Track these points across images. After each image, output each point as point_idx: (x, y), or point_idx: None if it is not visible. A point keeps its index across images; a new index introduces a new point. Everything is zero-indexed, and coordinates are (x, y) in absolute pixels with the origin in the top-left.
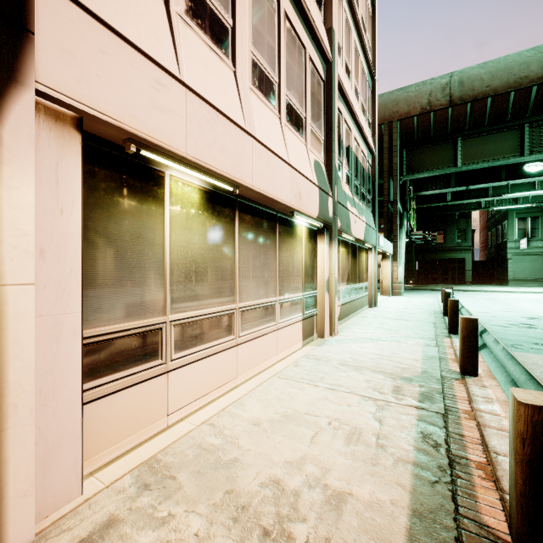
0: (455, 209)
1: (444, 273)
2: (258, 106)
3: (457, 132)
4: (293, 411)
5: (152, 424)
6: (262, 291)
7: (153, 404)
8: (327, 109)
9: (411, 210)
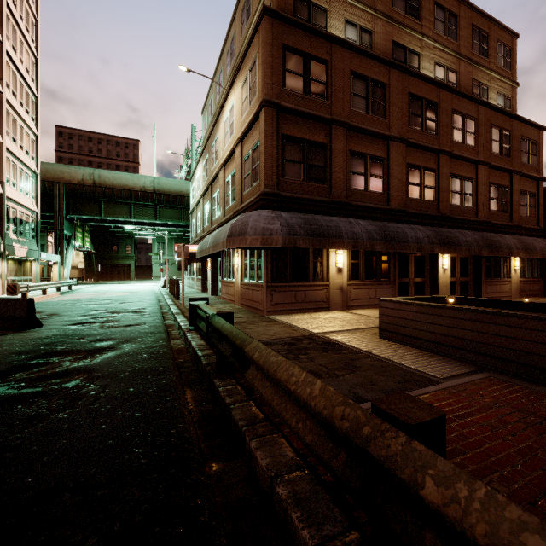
0: (122, 232)
1: (118, 273)
2: None
3: (101, 198)
4: None
5: None
6: None
7: None
8: (1, 211)
9: (77, 235)
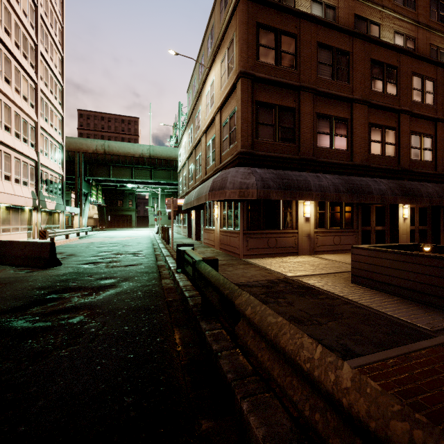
0: (126, 190)
1: (123, 222)
2: (16, 187)
3: (110, 163)
4: None
5: None
6: (16, 224)
7: None
8: (36, 174)
9: (92, 192)
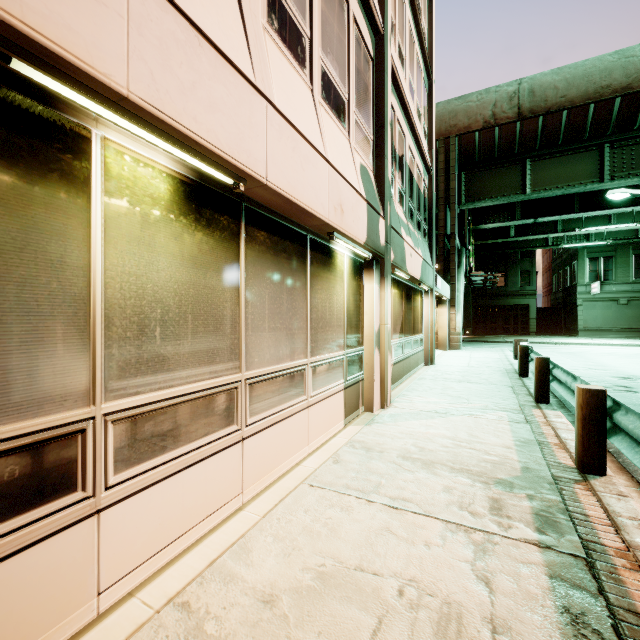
0: (518, 246)
1: (505, 322)
2: (277, 59)
3: (526, 152)
4: (334, 561)
5: (58, 623)
6: (285, 350)
7: (63, 582)
8: (377, 98)
9: (470, 246)
